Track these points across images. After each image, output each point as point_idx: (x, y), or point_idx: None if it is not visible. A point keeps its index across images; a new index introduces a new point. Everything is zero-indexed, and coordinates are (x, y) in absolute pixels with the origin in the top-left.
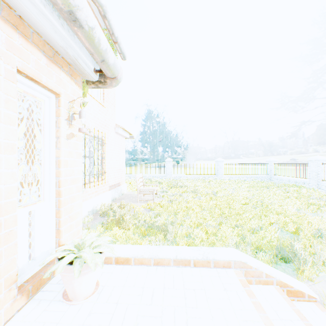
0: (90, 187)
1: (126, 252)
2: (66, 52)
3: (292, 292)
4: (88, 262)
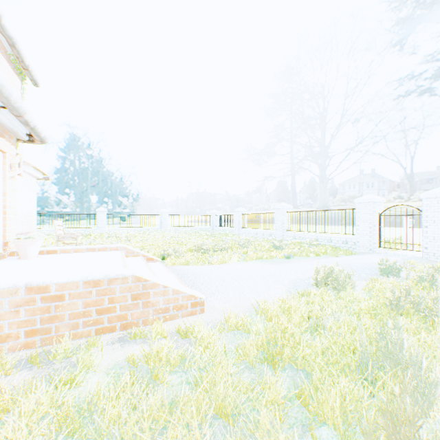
0: None
1: (55, 248)
2: (13, 129)
3: (149, 259)
4: (38, 236)
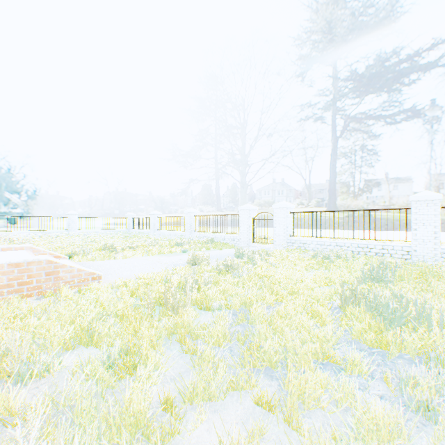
0: None
1: None
2: None
3: (57, 256)
4: None
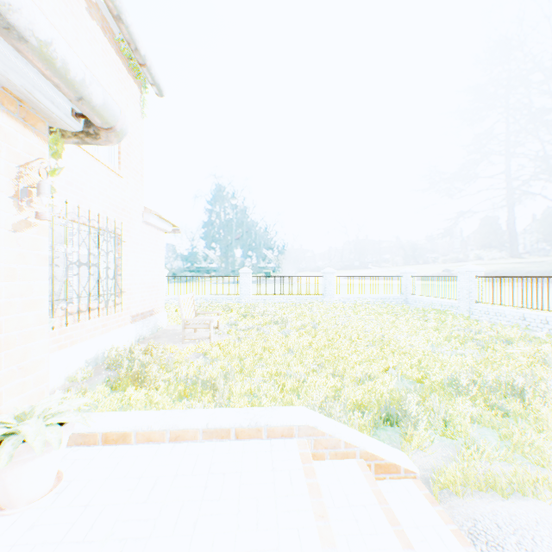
0: (92, 318)
1: (123, 424)
2: (7, 79)
3: (383, 467)
4: (28, 439)
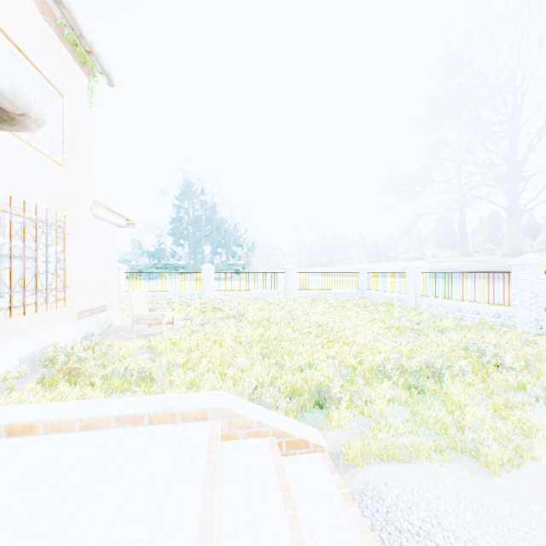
0: (29, 314)
1: (31, 415)
2: None
3: (294, 443)
4: None
